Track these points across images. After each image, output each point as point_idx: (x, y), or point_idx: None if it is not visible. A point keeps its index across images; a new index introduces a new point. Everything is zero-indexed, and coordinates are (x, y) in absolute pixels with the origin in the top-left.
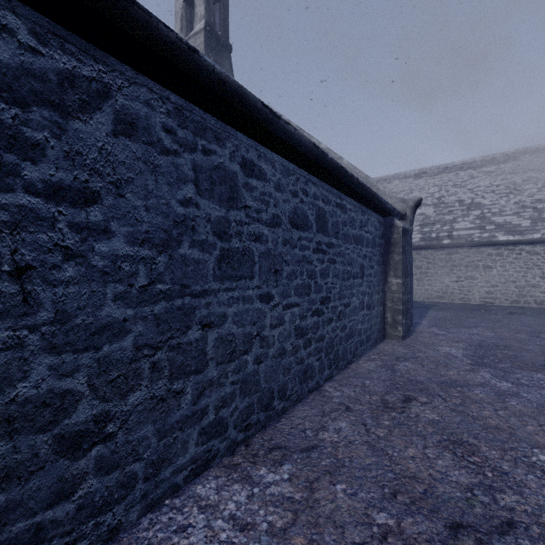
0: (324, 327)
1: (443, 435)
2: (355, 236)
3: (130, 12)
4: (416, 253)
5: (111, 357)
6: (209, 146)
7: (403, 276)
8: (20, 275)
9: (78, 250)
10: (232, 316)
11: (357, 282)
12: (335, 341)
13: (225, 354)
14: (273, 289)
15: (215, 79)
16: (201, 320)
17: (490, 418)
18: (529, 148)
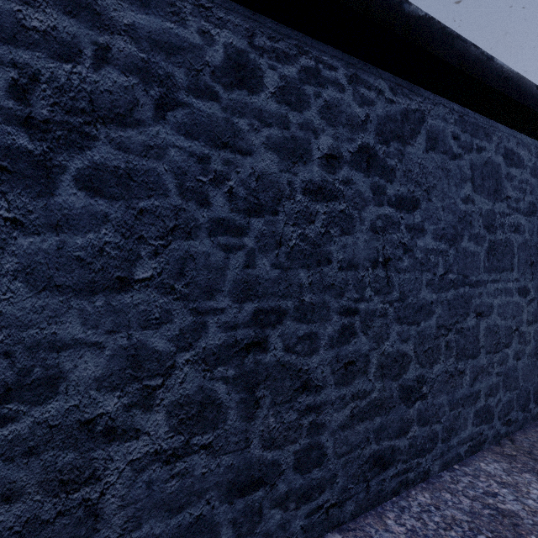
0: None
1: None
2: None
3: (454, 46)
4: None
5: (424, 332)
6: (481, 143)
7: None
8: (385, 264)
9: (409, 246)
10: (496, 307)
11: None
12: None
13: (491, 344)
14: (529, 283)
15: (501, 78)
16: (475, 309)
17: None
18: None
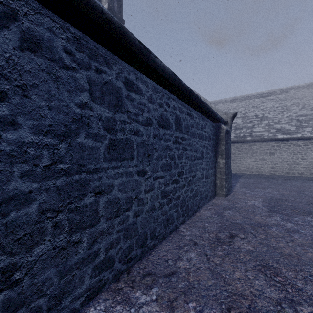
0: (180, 190)
1: (256, 261)
2: (198, 134)
3: None
4: (232, 145)
5: (18, 220)
6: (101, 67)
7: (226, 158)
8: None
9: None
10: (117, 185)
11: (199, 162)
12: (186, 198)
13: (112, 212)
14: (147, 167)
15: (104, 18)
16: (94, 189)
17: (284, 248)
18: (294, 86)
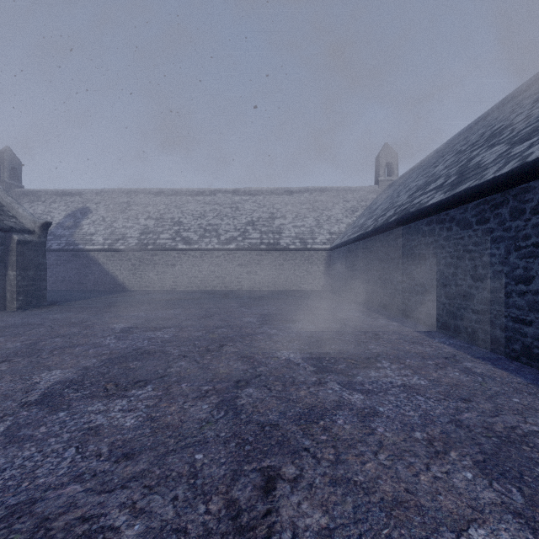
0: None
1: None
2: None
3: None
4: (132, 254)
5: None
6: None
7: (19, 270)
8: None
9: None
10: None
11: None
12: None
13: None
14: None
15: None
16: None
17: None
18: (222, 189)
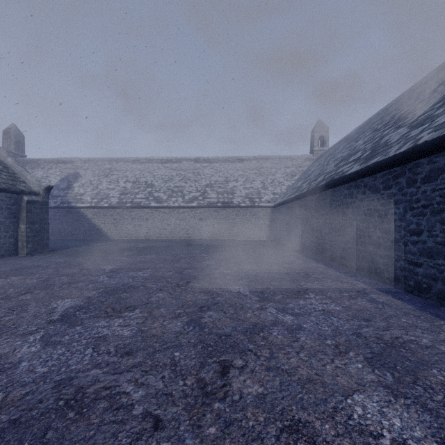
0: None
1: None
2: None
3: None
4: (114, 210)
5: None
6: None
7: (28, 224)
8: None
9: None
10: None
11: None
12: None
13: None
14: None
15: None
16: None
17: None
18: (186, 157)
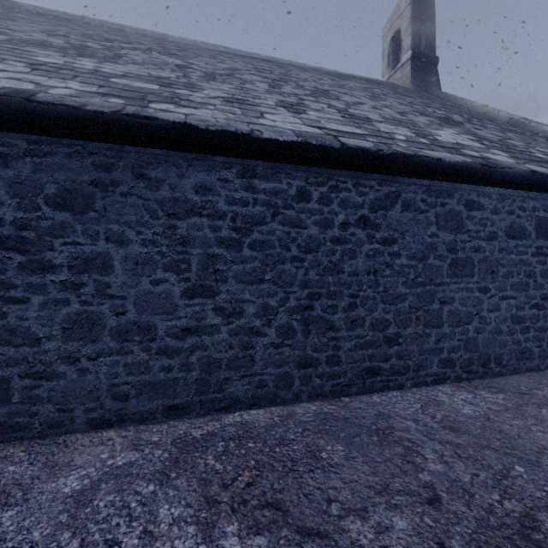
0: (546, 320)
1: None
2: None
3: (412, 160)
4: None
5: (400, 309)
6: (444, 201)
7: None
8: (375, 273)
9: (390, 263)
10: (458, 299)
11: None
12: None
13: (453, 321)
14: (490, 285)
15: (450, 167)
16: (439, 299)
17: None
18: None
